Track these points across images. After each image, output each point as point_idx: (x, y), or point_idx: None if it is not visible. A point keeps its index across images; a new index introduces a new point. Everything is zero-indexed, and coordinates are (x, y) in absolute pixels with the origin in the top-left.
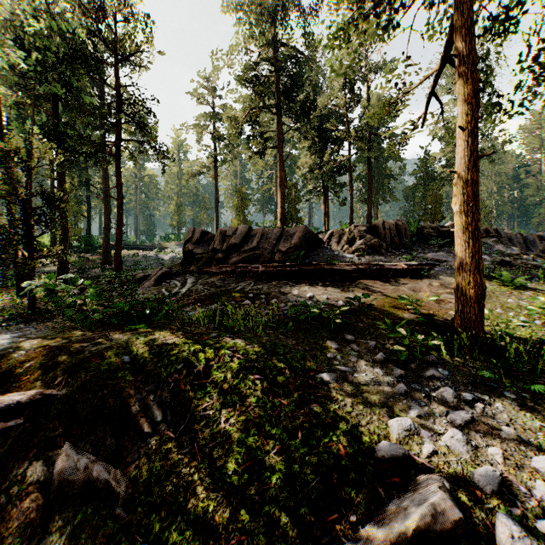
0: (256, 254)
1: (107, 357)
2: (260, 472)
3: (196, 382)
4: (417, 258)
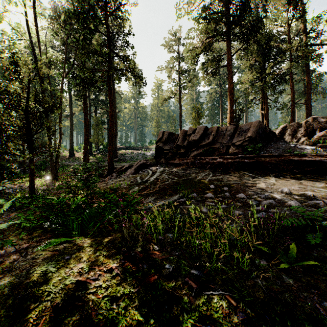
0: (212, 148)
1: None
2: None
3: None
4: None
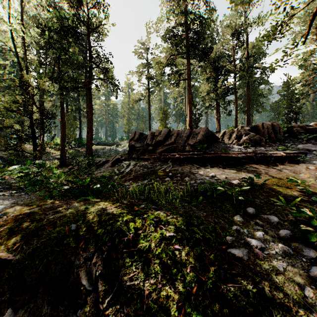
0: (173, 146)
1: (58, 225)
2: None
3: (125, 250)
4: (290, 148)
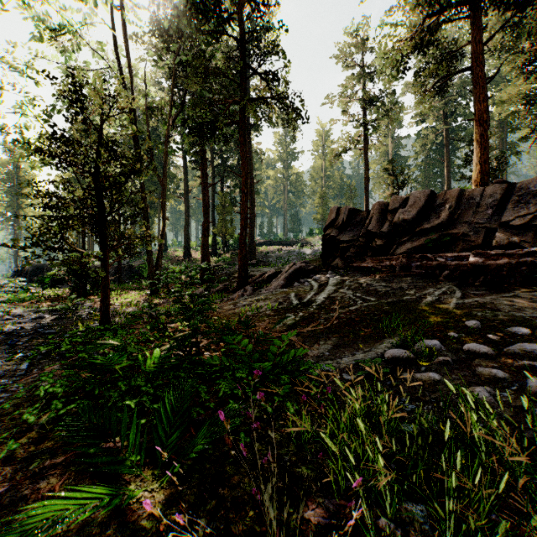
0: (448, 235)
1: None
2: None
3: None
4: None
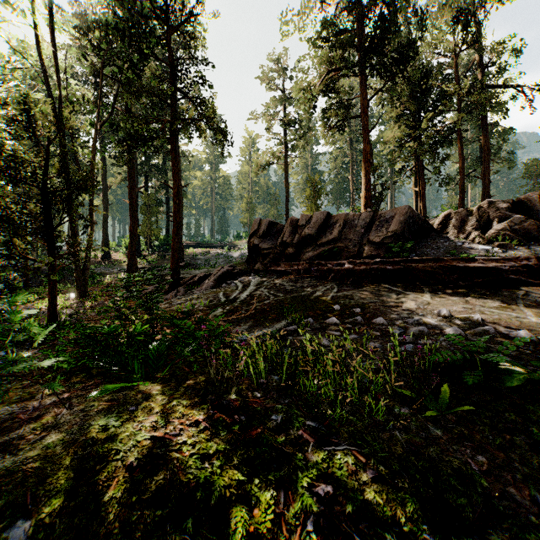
0: (337, 247)
1: None
2: None
3: None
4: None
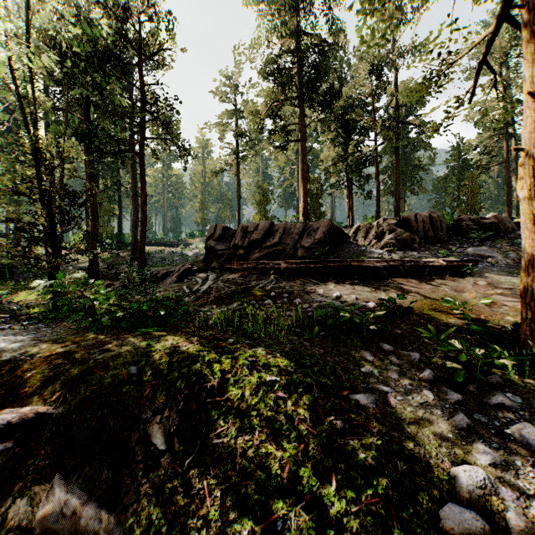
0: (278, 250)
1: (112, 368)
2: (284, 534)
3: (209, 400)
4: (456, 253)
